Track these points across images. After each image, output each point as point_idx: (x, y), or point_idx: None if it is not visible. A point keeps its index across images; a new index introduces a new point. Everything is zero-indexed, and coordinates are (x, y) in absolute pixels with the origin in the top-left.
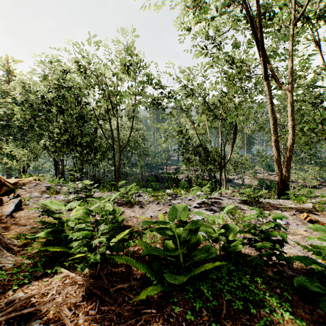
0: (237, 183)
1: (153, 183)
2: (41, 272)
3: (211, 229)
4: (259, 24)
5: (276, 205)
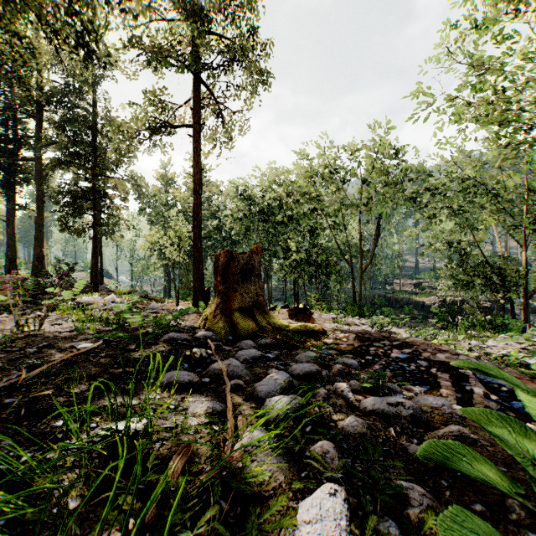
0: None
1: (385, 308)
2: None
3: None
4: None
5: None
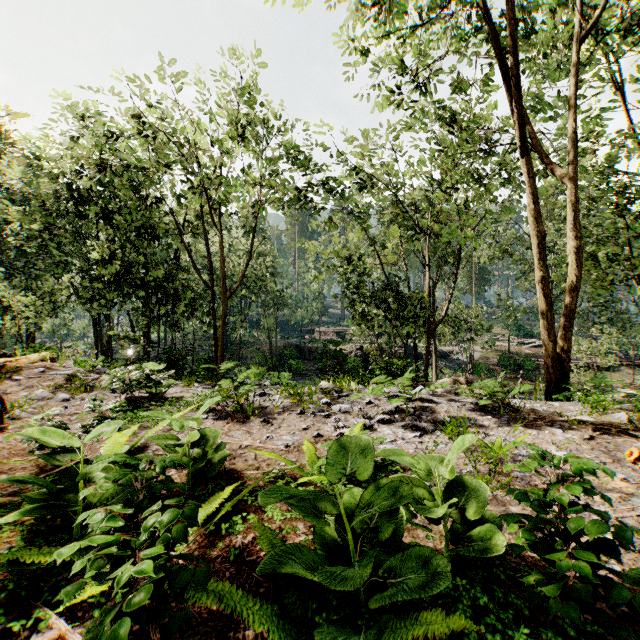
0: (458, 360)
1: (293, 361)
2: (1, 622)
3: (424, 490)
4: (510, 39)
5: (549, 415)
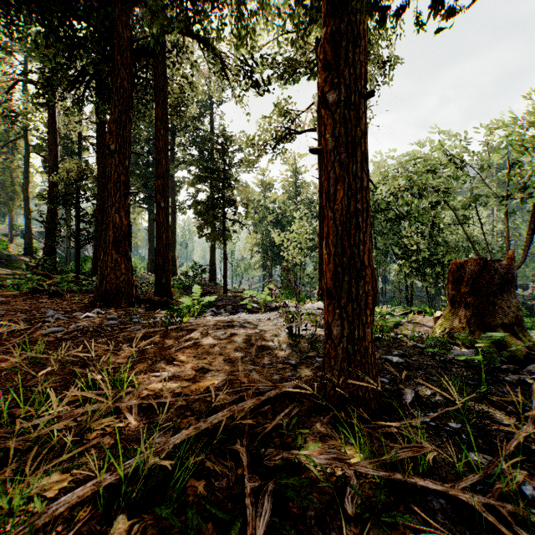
0: None
1: (527, 318)
2: None
3: None
4: None
5: None
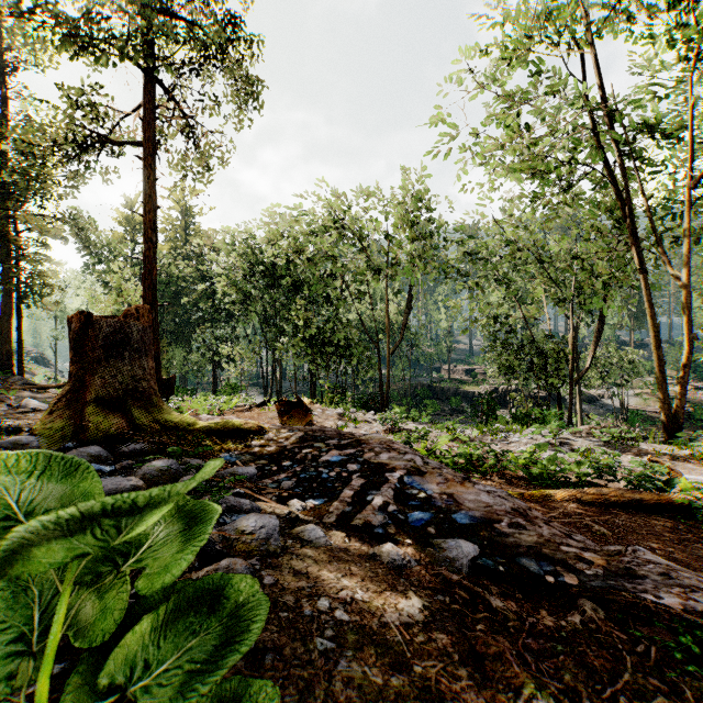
0: (610, 405)
1: (428, 401)
2: None
3: (565, 462)
4: (629, 207)
5: (647, 451)
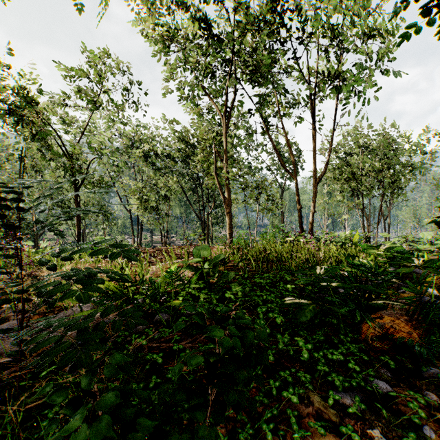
0: None
1: None
2: None
3: None
4: None
5: None
